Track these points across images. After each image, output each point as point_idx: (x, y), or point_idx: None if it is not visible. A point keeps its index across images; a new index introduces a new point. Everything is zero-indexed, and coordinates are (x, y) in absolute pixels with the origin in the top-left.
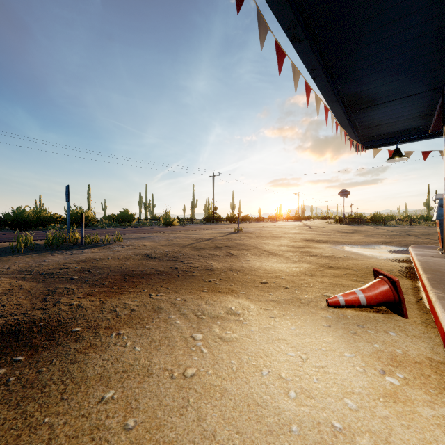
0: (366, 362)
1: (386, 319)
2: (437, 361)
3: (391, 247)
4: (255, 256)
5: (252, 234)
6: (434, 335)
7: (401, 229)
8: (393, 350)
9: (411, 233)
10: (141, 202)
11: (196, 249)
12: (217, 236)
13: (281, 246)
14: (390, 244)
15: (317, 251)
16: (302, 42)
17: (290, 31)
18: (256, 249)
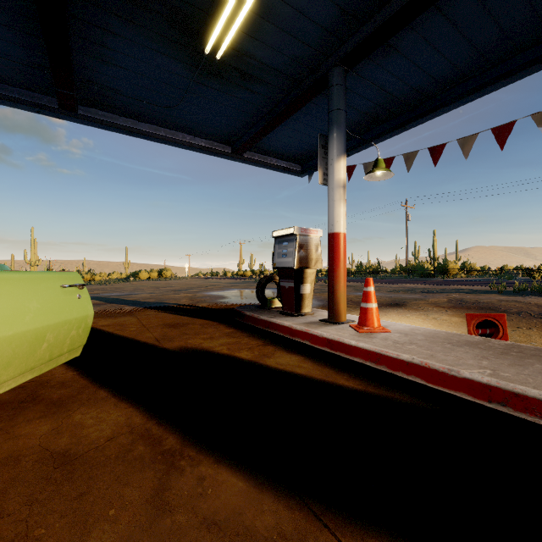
0: None
1: None
2: None
3: None
4: None
5: None
6: None
7: None
8: None
9: None
10: None
11: None
12: None
13: None
14: None
15: None
16: None
17: None
18: None
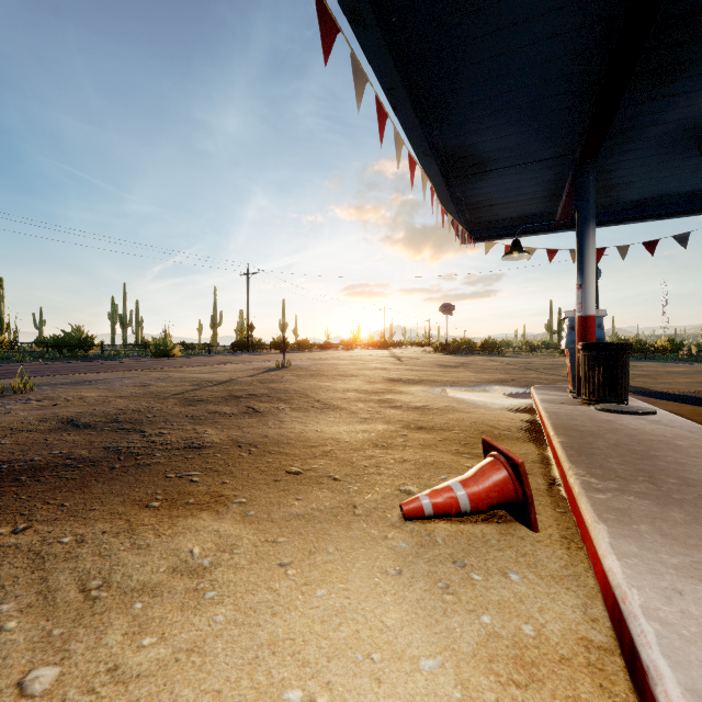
0: (465, 684)
1: (504, 538)
2: (597, 646)
3: (507, 389)
4: (298, 413)
5: (306, 371)
6: (583, 568)
7: (520, 361)
8: (518, 629)
9: (533, 366)
10: (115, 315)
11: (188, 403)
12: (243, 376)
13: (347, 392)
14: (506, 383)
15: (403, 398)
16: (369, 29)
17: (347, 0)
18: (304, 398)
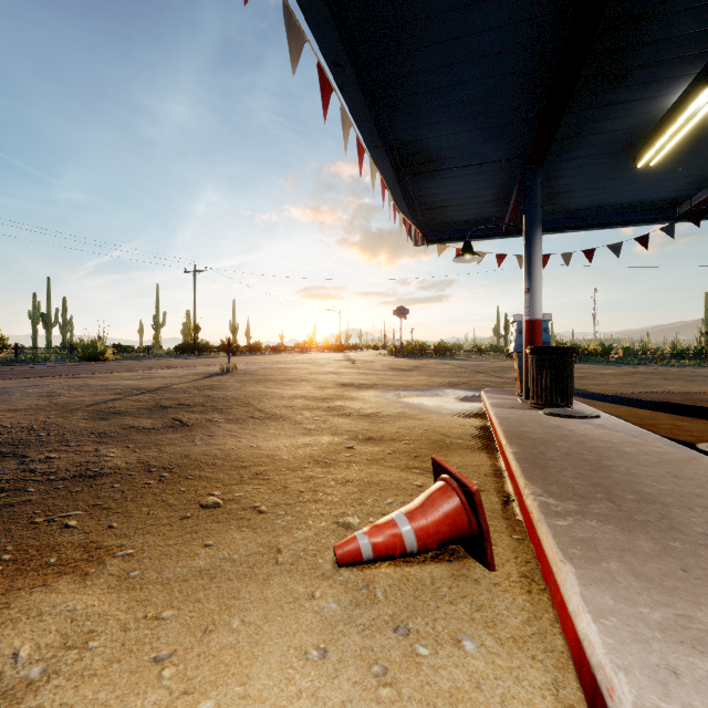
0: None
1: (457, 583)
2: None
3: (459, 392)
4: (233, 425)
5: (252, 376)
6: (548, 622)
7: (470, 364)
8: None
9: (482, 369)
10: (37, 313)
11: (100, 417)
12: (179, 382)
13: (294, 398)
14: (458, 387)
15: (354, 405)
16: None
17: None
18: (245, 407)
